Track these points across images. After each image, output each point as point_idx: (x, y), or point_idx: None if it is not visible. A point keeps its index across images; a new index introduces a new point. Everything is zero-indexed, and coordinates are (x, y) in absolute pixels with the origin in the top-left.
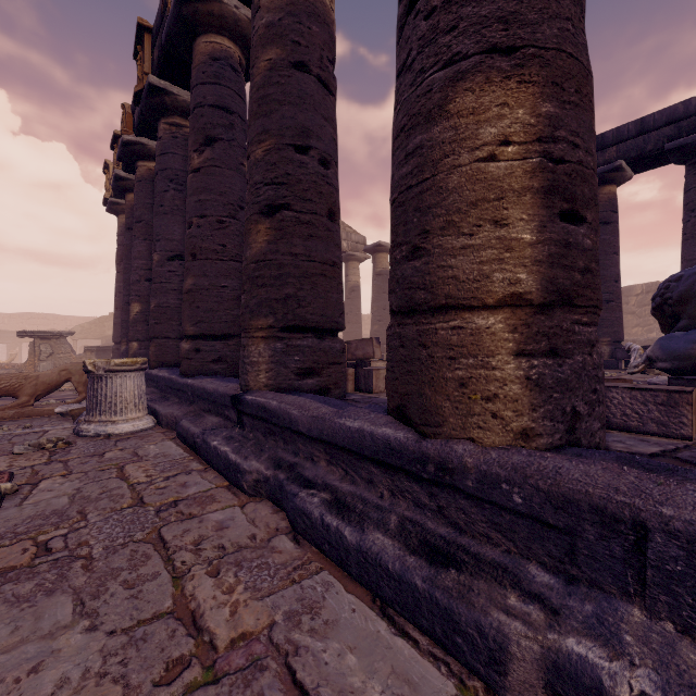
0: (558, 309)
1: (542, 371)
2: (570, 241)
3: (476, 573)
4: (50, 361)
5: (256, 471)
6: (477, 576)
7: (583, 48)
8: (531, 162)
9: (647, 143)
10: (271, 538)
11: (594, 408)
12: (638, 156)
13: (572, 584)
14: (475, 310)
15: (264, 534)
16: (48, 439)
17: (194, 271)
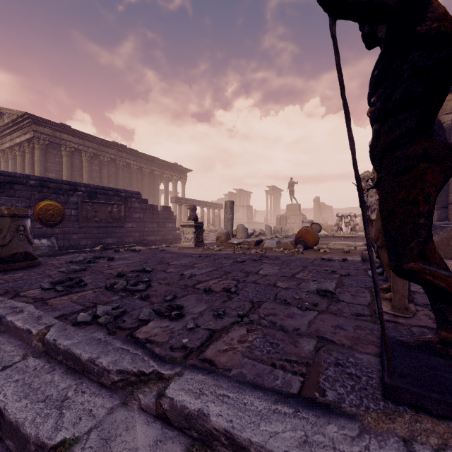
0: None
1: None
2: None
3: None
4: None
5: None
6: None
7: None
8: None
9: None
10: None
11: None
12: None
13: None
14: None
15: None
16: None
17: None
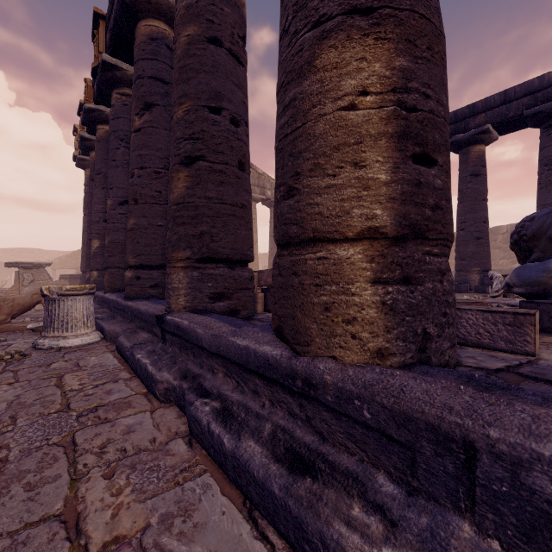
0: (410, 241)
1: (395, 297)
2: (421, 181)
3: (330, 482)
4: (31, 286)
5: (166, 381)
6: (330, 485)
7: (435, 11)
8: (386, 110)
9: (509, 110)
10: (168, 442)
11: (444, 329)
12: (502, 121)
13: (413, 495)
14: (338, 242)
15: (164, 437)
16: (6, 352)
17: (135, 213)
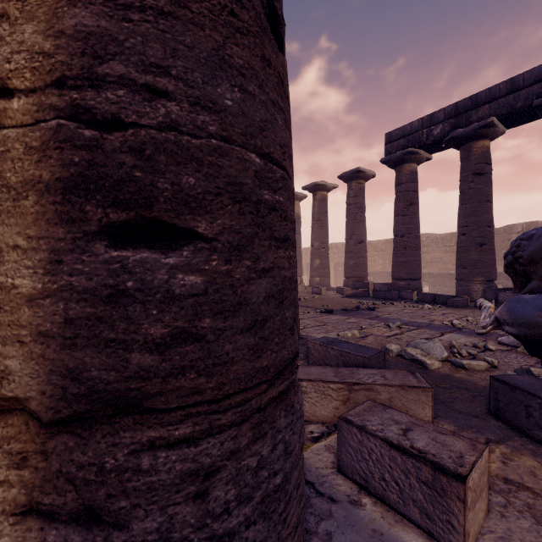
0: (100, 426)
1: None
2: (124, 288)
3: None
4: None
5: None
6: None
7: None
8: (39, 129)
9: (517, 100)
10: None
11: None
12: (509, 112)
13: None
14: None
15: None
16: None
17: None
